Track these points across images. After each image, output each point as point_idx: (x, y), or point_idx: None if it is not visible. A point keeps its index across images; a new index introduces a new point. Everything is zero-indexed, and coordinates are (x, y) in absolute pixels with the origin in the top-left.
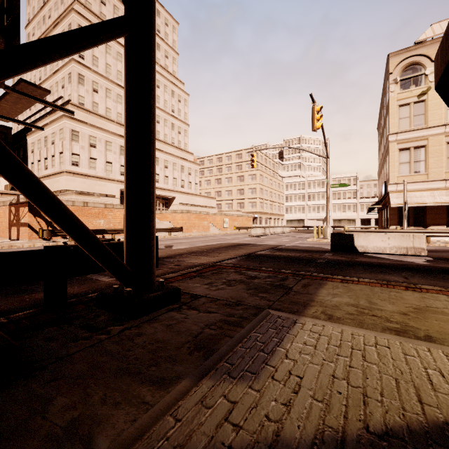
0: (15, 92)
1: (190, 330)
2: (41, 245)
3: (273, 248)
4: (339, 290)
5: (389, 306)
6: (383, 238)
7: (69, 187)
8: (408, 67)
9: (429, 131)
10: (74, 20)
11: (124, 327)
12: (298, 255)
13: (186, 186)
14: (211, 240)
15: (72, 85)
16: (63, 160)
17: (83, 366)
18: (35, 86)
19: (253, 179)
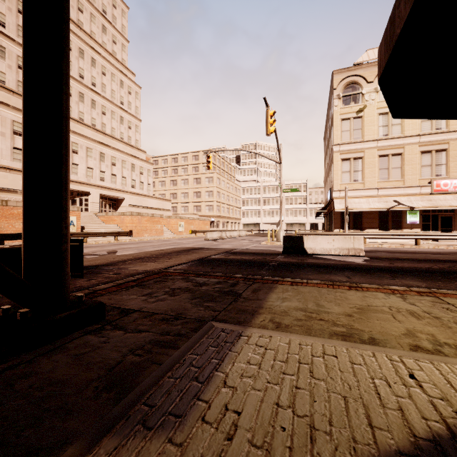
0: None
1: (106, 360)
2: None
3: (228, 251)
4: (288, 293)
5: (335, 307)
6: (329, 240)
7: None
8: (349, 85)
9: (365, 144)
10: None
11: (7, 366)
12: (252, 258)
13: (137, 187)
14: (163, 245)
15: None
16: None
17: None
18: None
19: (210, 182)
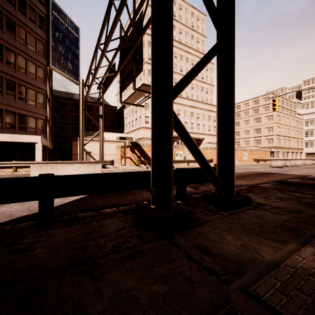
0: (139, 91)
1: (273, 221)
2: (137, 168)
3: (301, 177)
4: None
5: None
6: None
7: (144, 136)
8: None
9: None
10: (146, 39)
11: (228, 213)
12: None
13: (212, 130)
14: (238, 169)
15: (145, 77)
16: (141, 121)
17: (224, 226)
18: (148, 86)
19: (270, 119)
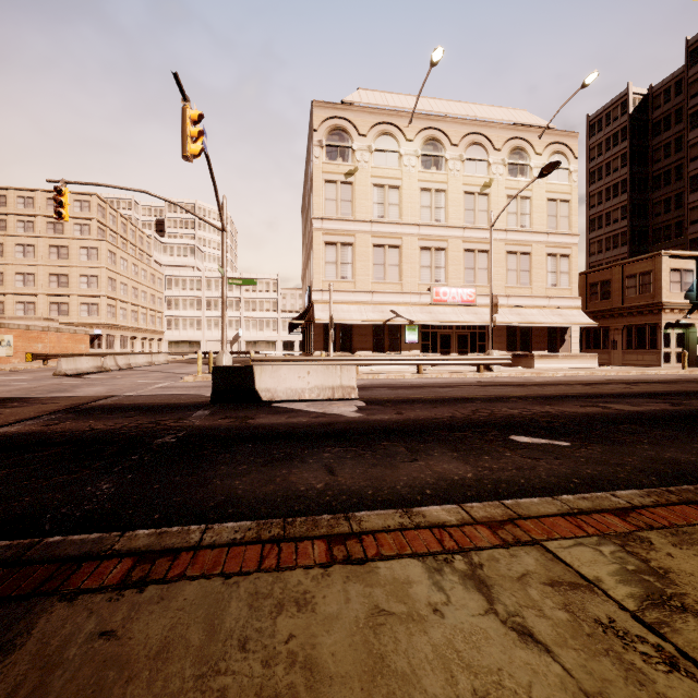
0: None
1: None
2: None
3: (76, 406)
4: None
5: None
6: (301, 373)
7: None
8: (335, 131)
9: (357, 226)
10: None
11: None
12: (123, 424)
13: None
14: None
15: None
16: None
17: None
18: None
19: (92, 257)
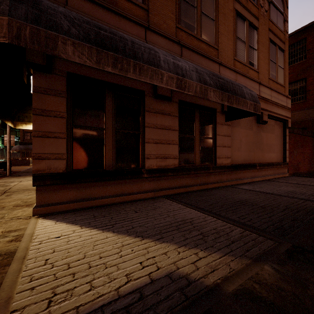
0: None
1: None
2: None
3: None
4: None
5: None
6: None
7: None
8: None
9: None
10: None
11: None
12: None
13: None
14: None
15: None
16: None
17: None
18: None
19: None
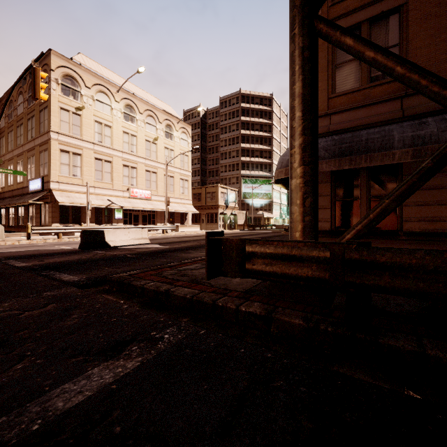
0: None
1: None
2: None
3: None
4: None
5: None
6: (126, 233)
7: None
8: (68, 77)
9: (84, 143)
10: None
11: None
12: (83, 256)
13: None
14: None
15: None
16: None
17: None
18: None
19: None
